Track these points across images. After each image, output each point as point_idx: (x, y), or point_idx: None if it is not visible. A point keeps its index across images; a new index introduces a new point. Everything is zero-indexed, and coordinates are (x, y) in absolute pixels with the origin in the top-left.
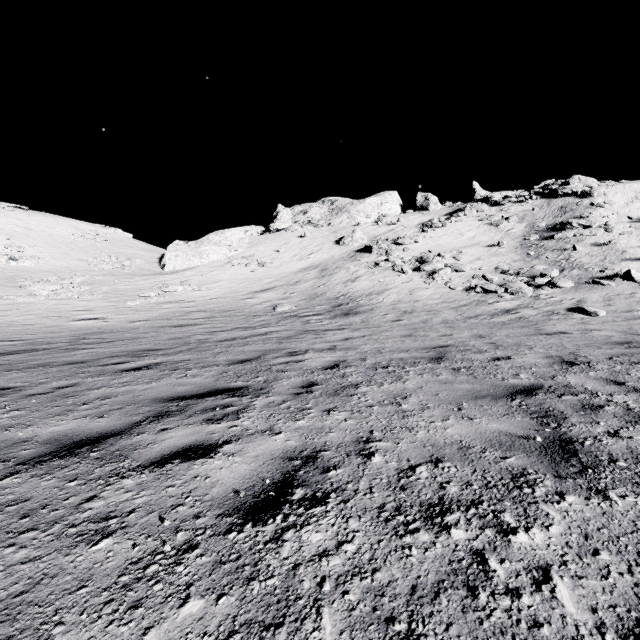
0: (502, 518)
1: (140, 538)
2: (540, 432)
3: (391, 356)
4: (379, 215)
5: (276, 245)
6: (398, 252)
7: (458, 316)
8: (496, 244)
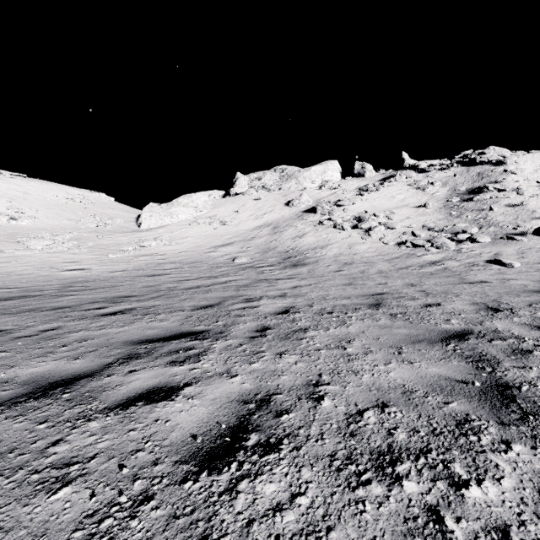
0: (452, 469)
1: (98, 487)
2: (477, 376)
3: (335, 302)
4: (322, 181)
5: (235, 207)
6: (339, 212)
7: (391, 267)
8: (423, 205)
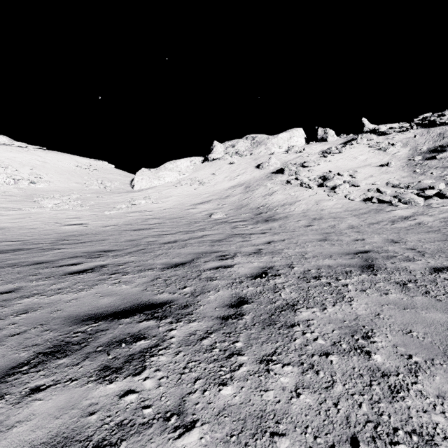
0: None
1: None
2: None
3: (317, 262)
4: (289, 146)
5: (212, 170)
6: (305, 172)
7: (361, 222)
8: (385, 164)
